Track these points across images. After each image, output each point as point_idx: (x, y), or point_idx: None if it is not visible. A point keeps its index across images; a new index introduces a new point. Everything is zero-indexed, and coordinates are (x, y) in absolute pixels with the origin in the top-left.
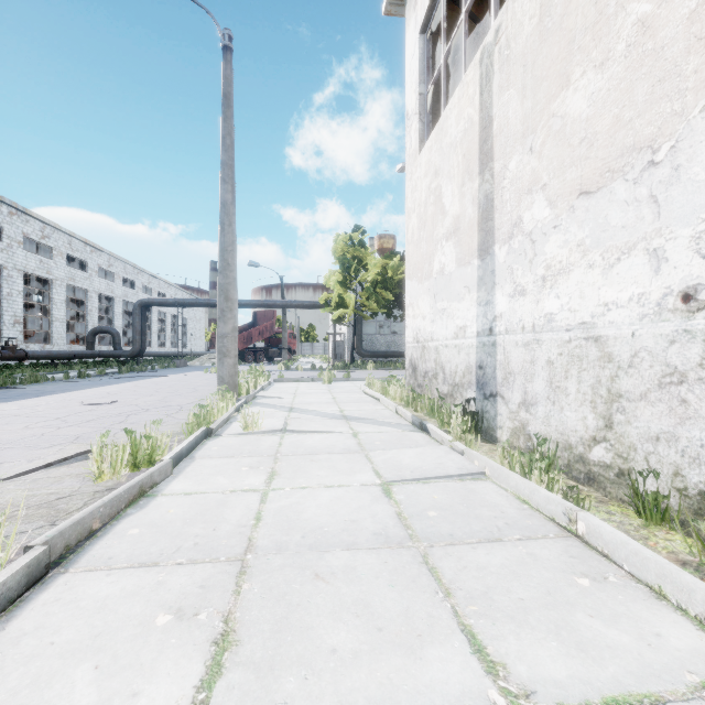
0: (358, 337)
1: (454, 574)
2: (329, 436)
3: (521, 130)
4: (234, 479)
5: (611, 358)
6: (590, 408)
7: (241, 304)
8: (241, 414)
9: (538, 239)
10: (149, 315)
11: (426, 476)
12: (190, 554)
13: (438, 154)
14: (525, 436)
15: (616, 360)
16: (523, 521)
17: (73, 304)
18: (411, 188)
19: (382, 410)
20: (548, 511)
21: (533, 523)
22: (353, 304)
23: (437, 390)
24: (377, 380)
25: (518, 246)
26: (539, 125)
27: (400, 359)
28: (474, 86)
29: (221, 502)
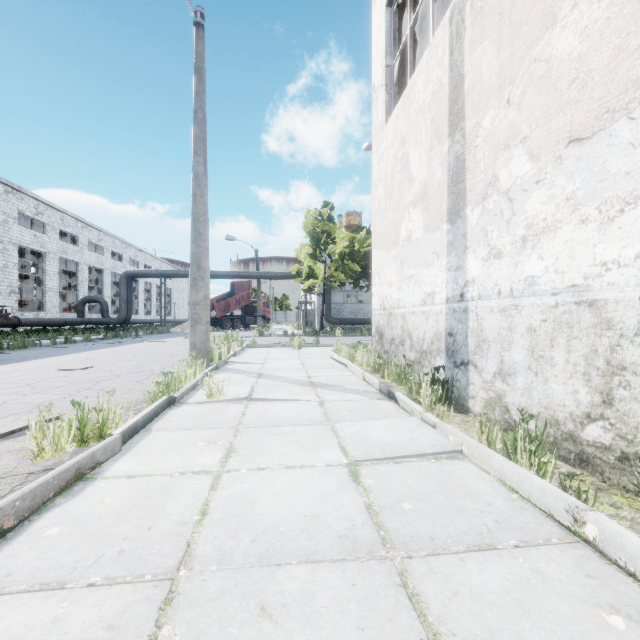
0: (327, 306)
1: (442, 606)
2: (295, 405)
3: (497, 83)
4: (186, 457)
5: (611, 325)
6: (583, 380)
7: (219, 275)
8: (206, 382)
9: (516, 197)
10: (136, 286)
11: (398, 454)
12: (109, 569)
13: (405, 122)
14: (502, 408)
15: (617, 327)
16: (516, 518)
17: (67, 276)
18: (377, 159)
19: (349, 376)
20: (543, 504)
21: (529, 521)
22: (322, 275)
23: (404, 357)
24: (344, 346)
25: (493, 206)
26: (518, 73)
27: (366, 326)
28: (443, 47)
29: (166, 489)
